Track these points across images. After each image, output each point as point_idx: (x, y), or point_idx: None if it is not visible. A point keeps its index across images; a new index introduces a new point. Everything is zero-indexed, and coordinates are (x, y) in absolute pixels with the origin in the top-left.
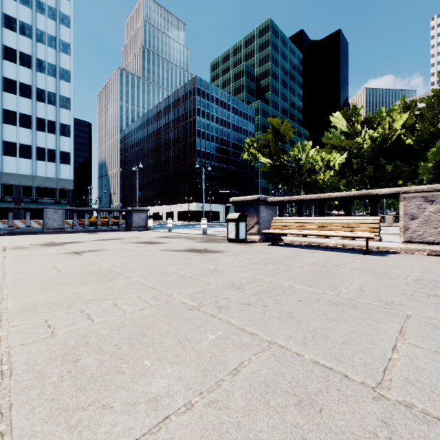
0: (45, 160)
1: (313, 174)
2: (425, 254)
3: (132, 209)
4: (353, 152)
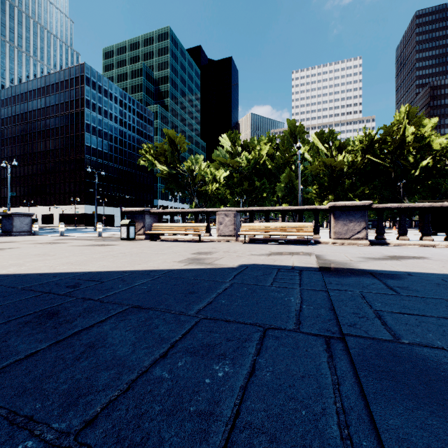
0: None
1: (204, 184)
2: (225, 241)
3: (13, 213)
4: (235, 169)
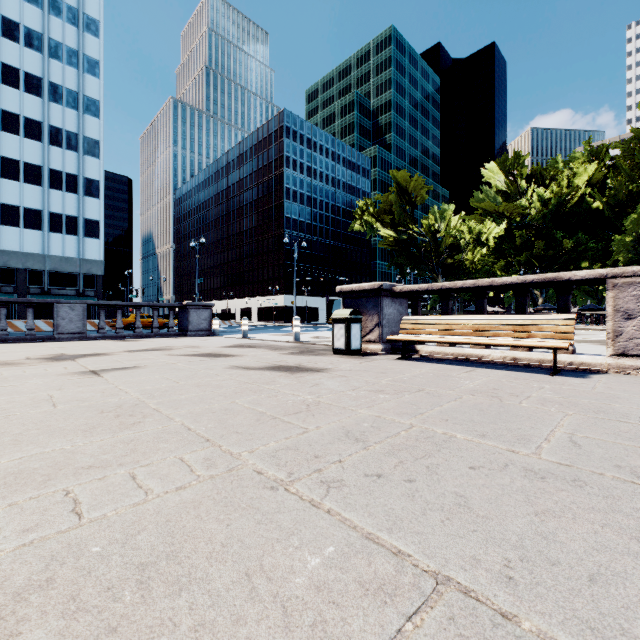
0: (61, 232)
1: (456, 252)
2: None
3: (188, 304)
4: (515, 221)
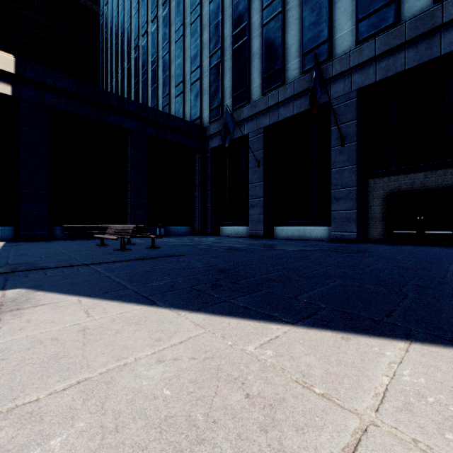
0: None
1: None
2: None
3: None
4: None
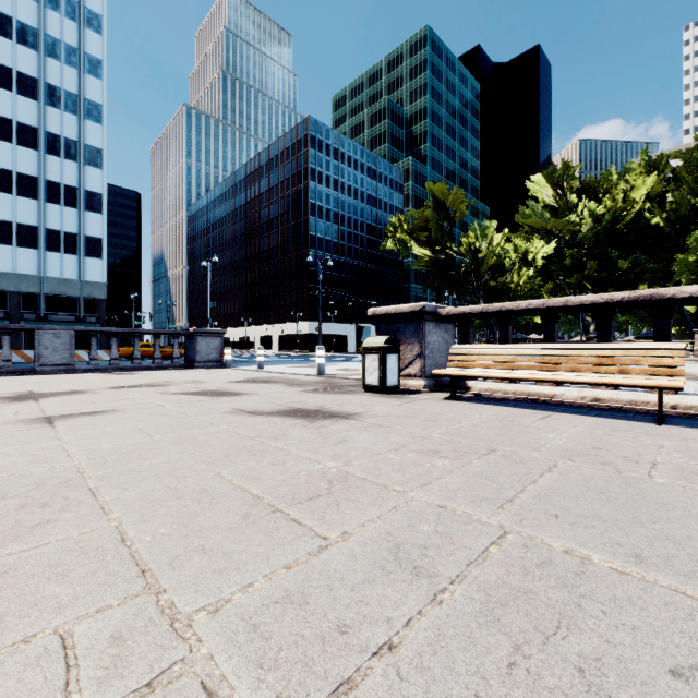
0: (59, 251)
1: (499, 274)
2: None
3: (196, 330)
4: (565, 239)
